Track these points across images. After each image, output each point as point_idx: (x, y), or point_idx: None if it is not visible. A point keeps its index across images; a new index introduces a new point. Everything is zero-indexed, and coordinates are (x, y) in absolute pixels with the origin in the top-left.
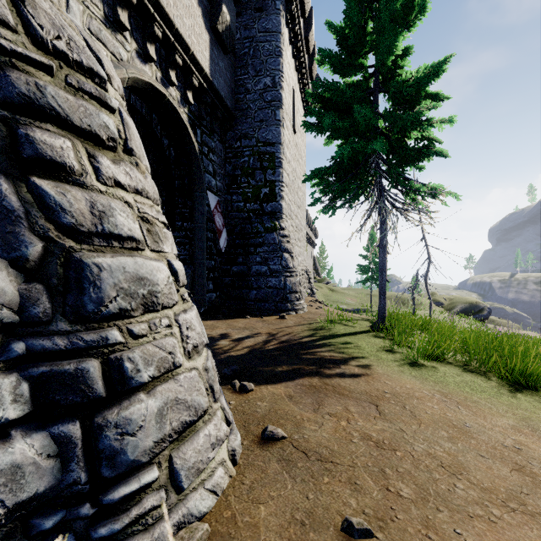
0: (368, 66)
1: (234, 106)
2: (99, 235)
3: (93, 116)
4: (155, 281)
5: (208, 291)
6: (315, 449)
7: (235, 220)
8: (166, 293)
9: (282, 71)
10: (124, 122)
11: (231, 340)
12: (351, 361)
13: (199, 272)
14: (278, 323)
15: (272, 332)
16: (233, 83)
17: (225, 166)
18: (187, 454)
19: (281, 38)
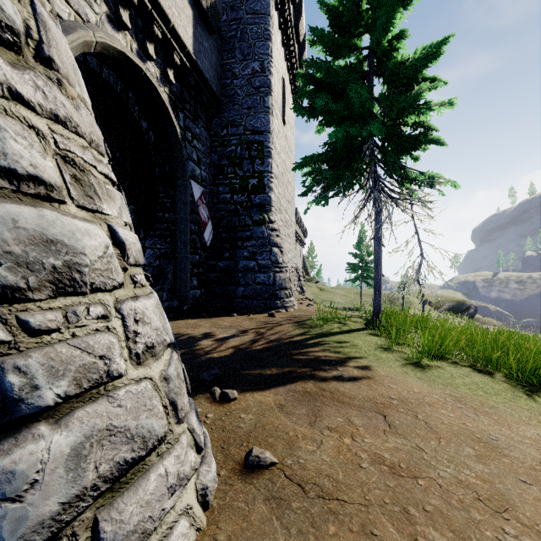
0: (363, 47)
1: (220, 91)
2: None
3: None
4: (79, 248)
5: (192, 287)
6: (314, 479)
7: (221, 212)
8: (101, 269)
9: (271, 56)
10: (39, 18)
11: (214, 339)
12: (348, 361)
13: (182, 267)
14: (267, 321)
15: (260, 331)
16: (219, 67)
17: (210, 155)
18: (125, 512)
19: (271, 21)
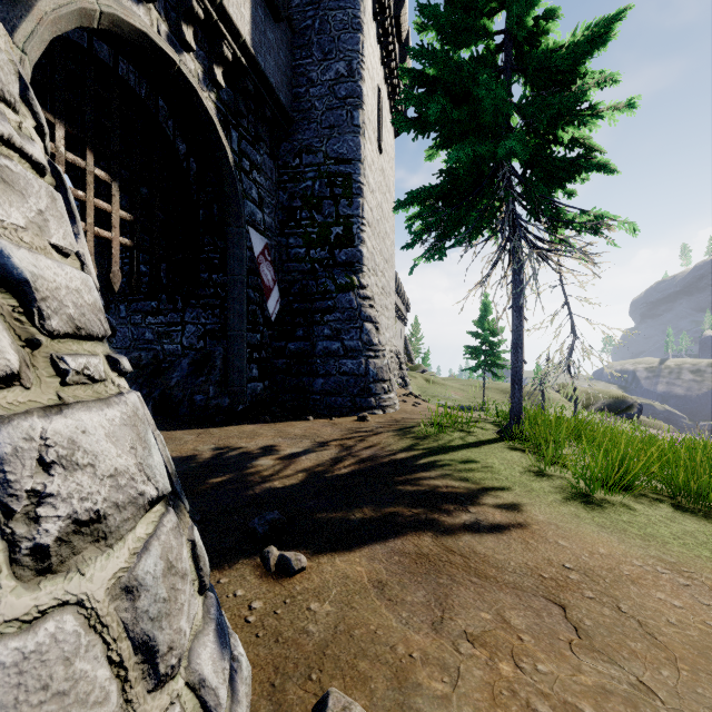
0: (495, 31)
1: (291, 104)
2: None
3: None
4: None
5: (250, 379)
6: None
7: (293, 274)
8: None
9: (363, 54)
10: None
11: (278, 457)
12: (483, 496)
13: (236, 350)
14: (356, 428)
15: (347, 443)
16: (290, 70)
17: (277, 194)
18: None
19: (362, 4)
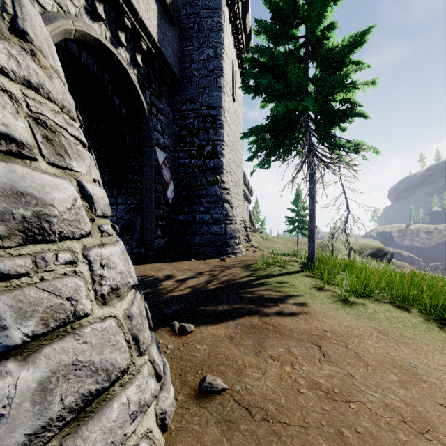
0: (299, 36)
1: (181, 73)
2: None
3: None
4: (49, 200)
5: (156, 237)
6: (260, 404)
7: (181, 174)
8: (69, 220)
9: (223, 44)
10: None
11: (175, 280)
12: (288, 299)
13: (148, 220)
14: (219, 265)
15: (214, 273)
16: (180, 53)
17: (172, 126)
18: (89, 439)
19: (222, 15)
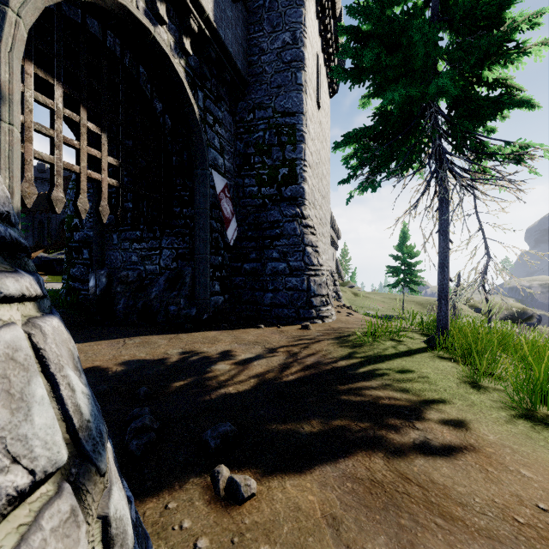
0: None
1: (246, 70)
2: None
3: None
4: None
5: (213, 293)
6: None
7: (247, 208)
8: None
9: (305, 25)
10: None
11: (233, 362)
12: (427, 410)
13: (201, 269)
14: (300, 335)
15: (293, 350)
16: (245, 42)
17: (235, 143)
18: None
19: None
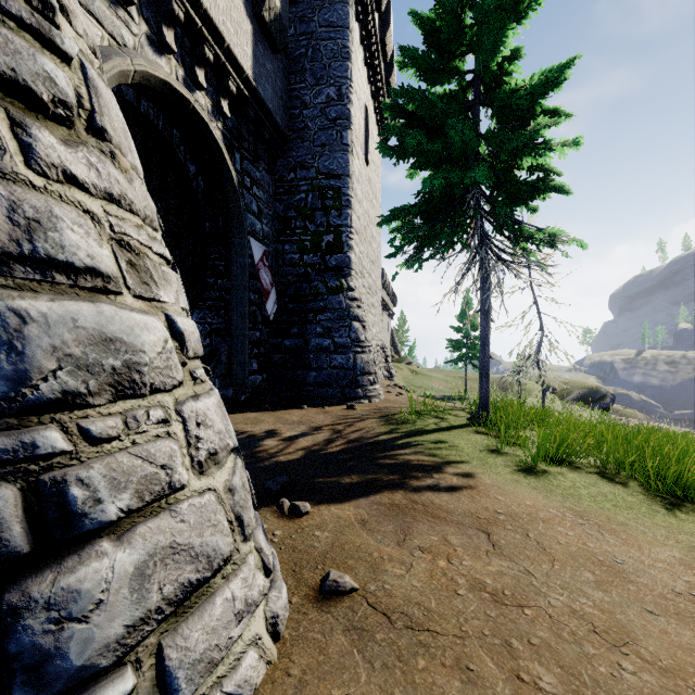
0: (466, 71)
1: (287, 124)
2: (25, 260)
3: (22, 55)
4: (139, 345)
5: (251, 372)
6: (402, 608)
7: (288, 277)
8: (161, 367)
9: (351, 79)
10: (90, 84)
11: (280, 439)
12: (446, 467)
13: (239, 347)
14: (345, 415)
15: (337, 428)
16: (285, 93)
17: (274, 205)
18: (190, 638)
19: (350, 35)
